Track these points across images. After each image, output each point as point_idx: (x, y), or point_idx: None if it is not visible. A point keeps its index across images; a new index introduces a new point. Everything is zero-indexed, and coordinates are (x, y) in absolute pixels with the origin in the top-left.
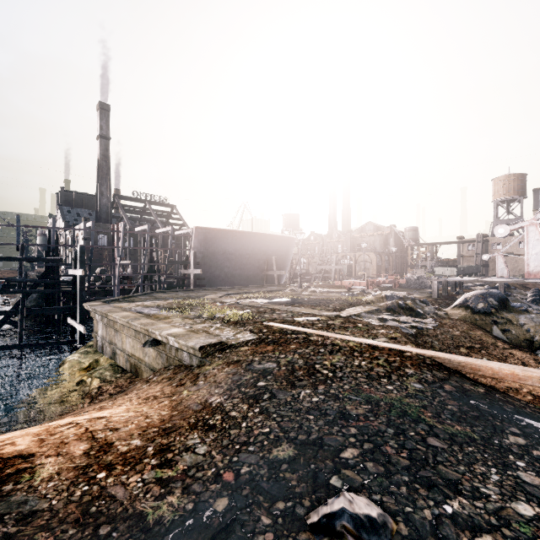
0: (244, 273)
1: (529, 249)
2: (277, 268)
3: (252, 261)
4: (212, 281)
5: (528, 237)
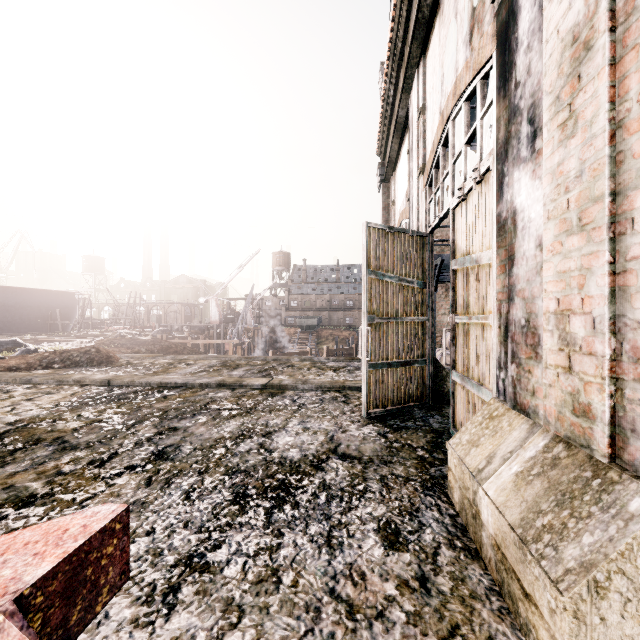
0: (25, 323)
1: (212, 310)
2: (61, 318)
3: (35, 312)
4: None
5: (212, 304)
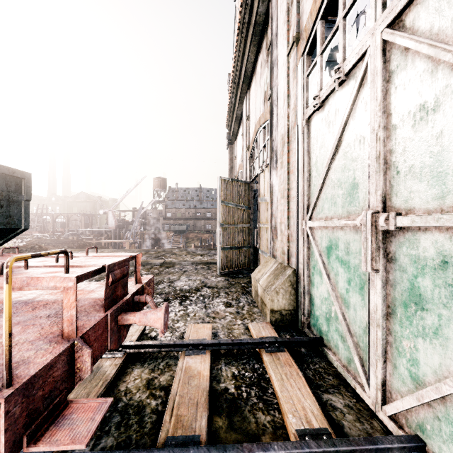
0: None
1: (109, 219)
2: None
3: None
4: None
5: (109, 215)
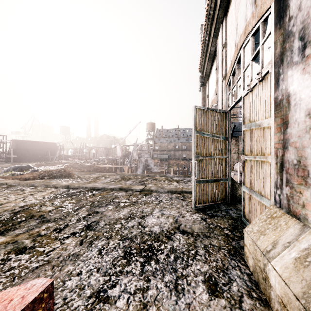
0: (35, 157)
1: (118, 151)
2: (50, 155)
3: (39, 152)
4: (19, 160)
5: (118, 148)
